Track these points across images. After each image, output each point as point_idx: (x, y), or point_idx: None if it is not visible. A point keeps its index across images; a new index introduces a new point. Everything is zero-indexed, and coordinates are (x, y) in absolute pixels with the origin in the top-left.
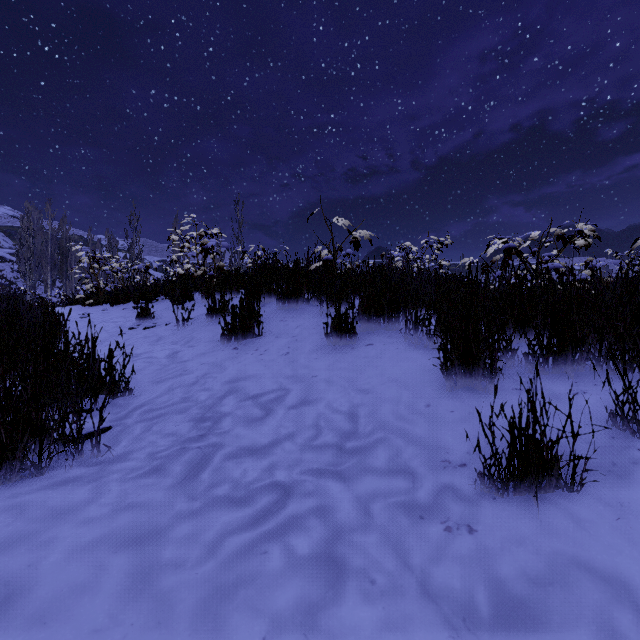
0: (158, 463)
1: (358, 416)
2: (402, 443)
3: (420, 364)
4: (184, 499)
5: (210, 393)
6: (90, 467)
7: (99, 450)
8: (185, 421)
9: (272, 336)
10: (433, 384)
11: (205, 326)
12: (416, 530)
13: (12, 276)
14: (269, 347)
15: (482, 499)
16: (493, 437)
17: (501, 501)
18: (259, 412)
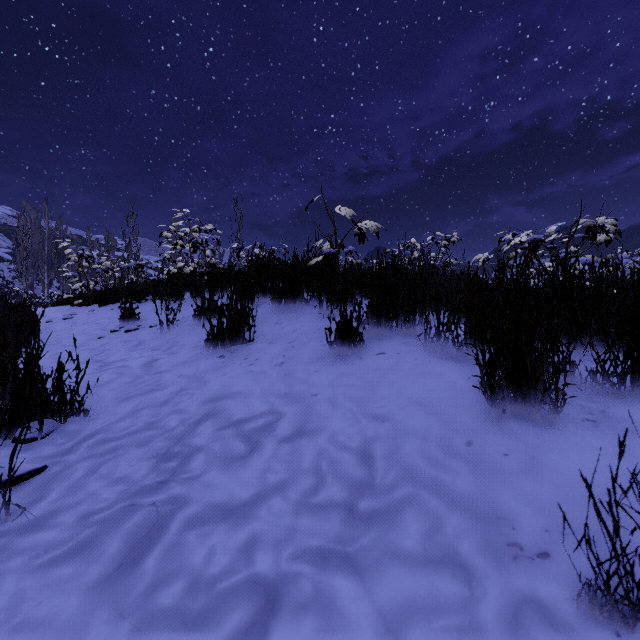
0: (88, 534)
1: (373, 457)
2: (441, 506)
3: (448, 381)
4: (106, 615)
5: (183, 417)
6: None
7: (8, 512)
8: (144, 459)
9: (265, 342)
10: (471, 410)
11: (191, 329)
12: None
13: (10, 276)
14: (261, 355)
15: (596, 635)
16: (616, 531)
17: None
18: (241, 446)
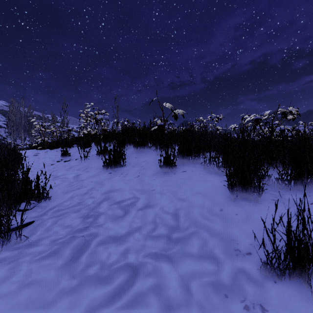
0: (56, 248)
1: (179, 216)
2: (207, 235)
3: (214, 183)
4: (67, 277)
5: (94, 200)
6: (13, 251)
7: (21, 239)
8: (77, 217)
9: (130, 166)
10: (223, 196)
11: (95, 160)
12: (223, 307)
13: (5, 135)
14: (128, 172)
15: (267, 282)
16: (274, 240)
17: (280, 284)
18: (121, 212)
